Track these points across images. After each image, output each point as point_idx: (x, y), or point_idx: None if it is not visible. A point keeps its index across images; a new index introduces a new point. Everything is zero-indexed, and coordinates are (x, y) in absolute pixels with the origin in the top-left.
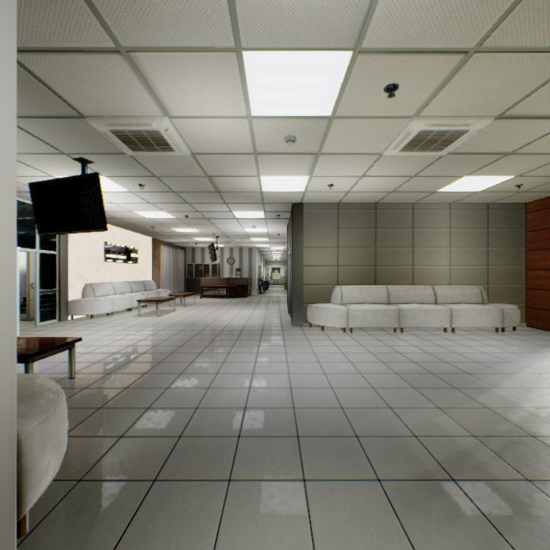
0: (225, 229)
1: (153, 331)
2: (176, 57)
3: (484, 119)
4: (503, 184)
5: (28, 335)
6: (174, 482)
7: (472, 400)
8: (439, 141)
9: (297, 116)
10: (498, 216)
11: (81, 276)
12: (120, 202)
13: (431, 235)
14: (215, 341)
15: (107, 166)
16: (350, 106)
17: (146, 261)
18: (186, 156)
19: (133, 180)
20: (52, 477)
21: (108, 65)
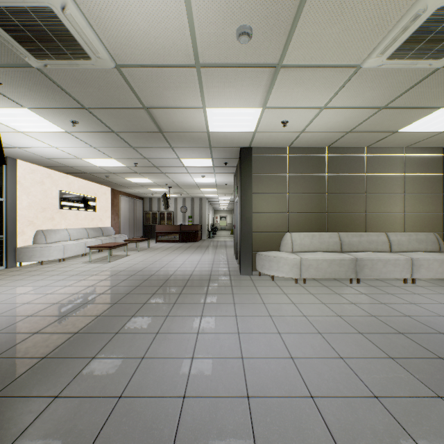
0: (176, 179)
1: (93, 281)
2: None
3: None
4: None
5: None
6: None
7: None
8: None
9: None
10: None
11: (32, 223)
12: (62, 146)
13: (384, 181)
14: (155, 296)
15: (21, 90)
16: None
17: (104, 209)
18: (111, 72)
19: (62, 115)
20: None
21: None
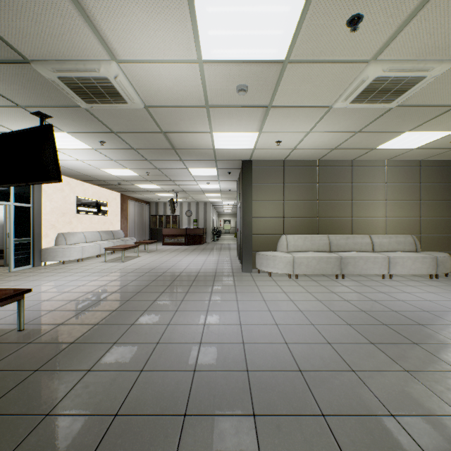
0: (183, 186)
1: (115, 276)
2: None
3: (444, 63)
4: (440, 140)
5: None
6: None
7: (439, 360)
8: (392, 90)
9: (250, 60)
10: (430, 171)
11: (54, 226)
12: (86, 159)
13: (369, 189)
14: (170, 287)
15: (66, 121)
16: (306, 47)
17: (115, 213)
18: (140, 110)
19: (94, 137)
20: None
21: None
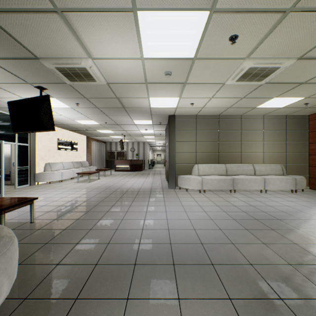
0: (129, 131)
1: (85, 191)
2: (94, 15)
3: (290, 60)
4: (296, 103)
5: (10, 194)
6: (90, 300)
7: (284, 238)
8: (261, 74)
9: (172, 58)
10: (292, 122)
11: (43, 158)
12: (66, 114)
13: (252, 134)
14: (122, 198)
15: (56, 91)
16: (206, 51)
17: (82, 150)
18: (104, 85)
19: (72, 101)
20: (3, 300)
21: (50, 21)
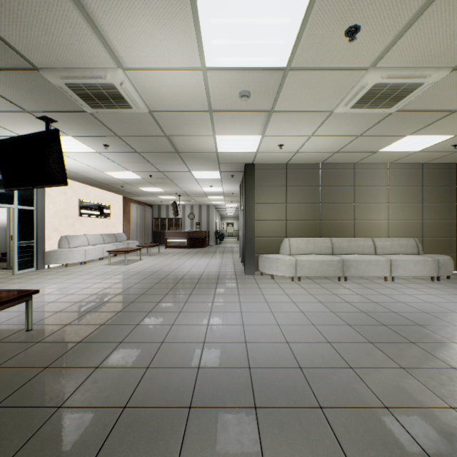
0: (186, 188)
1: (118, 279)
2: None
3: (441, 71)
4: (441, 144)
5: (4, 283)
6: None
7: (434, 358)
8: (391, 96)
9: (252, 67)
10: (432, 174)
11: (57, 229)
12: (90, 162)
13: (371, 192)
14: (174, 289)
15: (71, 125)
16: (306, 55)
17: (117, 216)
18: (145, 115)
19: (98, 140)
20: None
21: (49, 0)
